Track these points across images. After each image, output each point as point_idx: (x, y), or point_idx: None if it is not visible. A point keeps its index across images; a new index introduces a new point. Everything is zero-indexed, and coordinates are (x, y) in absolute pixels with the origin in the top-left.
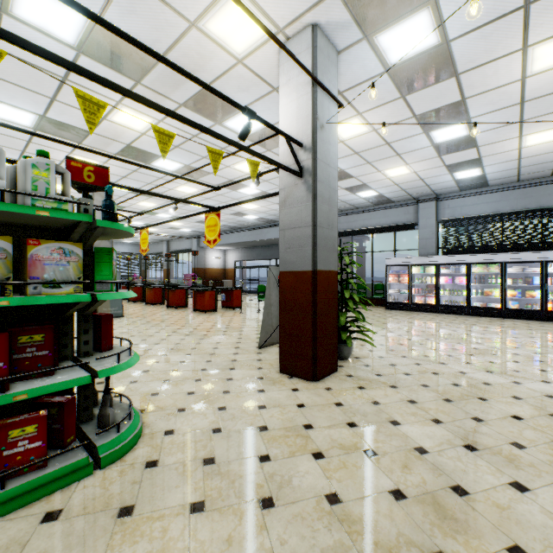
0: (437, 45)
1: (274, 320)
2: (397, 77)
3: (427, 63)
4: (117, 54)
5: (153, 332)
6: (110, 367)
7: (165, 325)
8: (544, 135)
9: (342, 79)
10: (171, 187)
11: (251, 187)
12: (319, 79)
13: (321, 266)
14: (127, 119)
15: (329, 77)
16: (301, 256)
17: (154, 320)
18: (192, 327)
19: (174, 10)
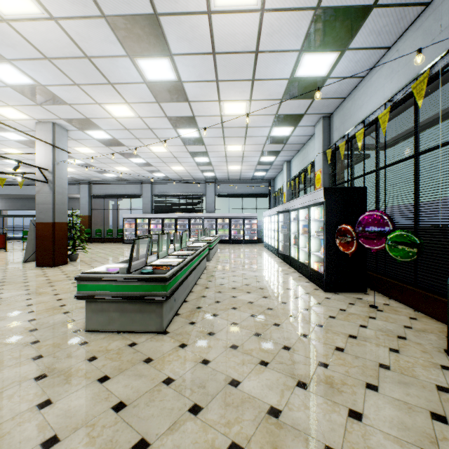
0: (113, 138)
1: (34, 248)
2: (101, 141)
3: (112, 141)
4: None
5: None
6: None
7: None
8: (178, 167)
9: (74, 136)
10: None
11: (19, 179)
12: (56, 145)
13: (58, 220)
14: None
15: (63, 142)
16: (47, 216)
17: None
18: None
19: None
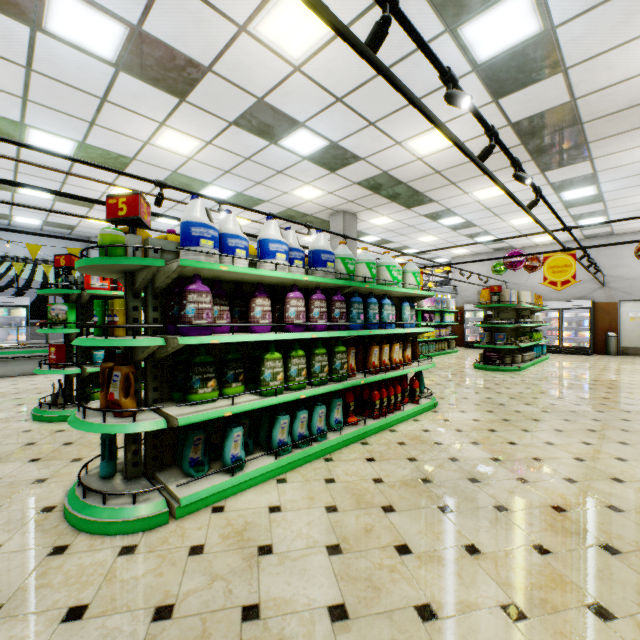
0: None
1: None
2: None
3: None
4: None
5: None
6: None
7: None
8: None
9: None
10: None
11: None
12: None
13: None
14: None
15: None
16: None
17: None
18: None
19: None
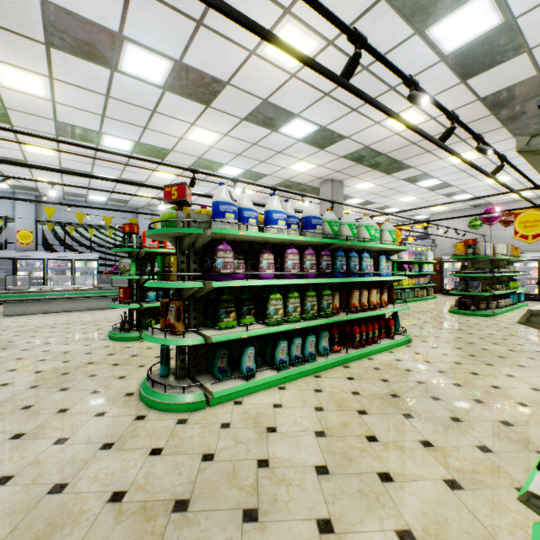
0: None
1: None
2: None
3: None
4: (88, 40)
5: None
6: None
7: None
8: None
9: None
10: None
11: None
12: None
13: None
14: None
15: None
16: None
17: None
18: None
19: (70, 84)
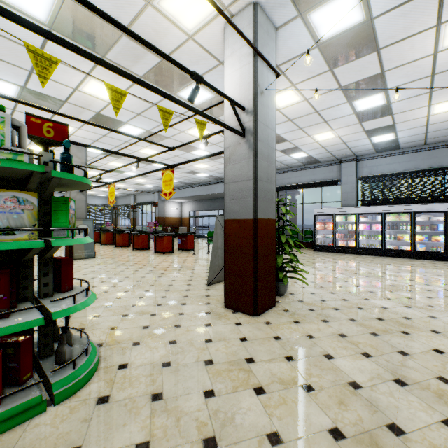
0: (362, 22)
1: (220, 261)
2: (326, 52)
3: (353, 39)
4: (83, 30)
5: (118, 271)
6: (64, 309)
7: (129, 264)
8: None
9: (279, 53)
10: (135, 150)
11: (201, 146)
12: (259, 51)
13: (261, 215)
14: (95, 90)
15: (268, 49)
16: (243, 206)
17: (120, 261)
18: (152, 267)
19: None
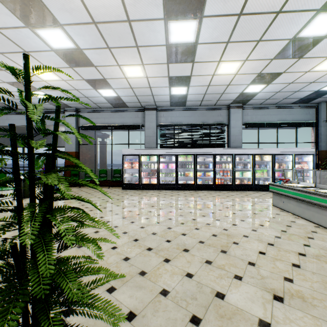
0: None
1: None
2: None
3: None
4: None
5: None
6: None
7: None
8: (230, 66)
9: None
10: None
11: None
12: None
13: None
14: None
15: None
16: None
17: None
18: None
19: None
